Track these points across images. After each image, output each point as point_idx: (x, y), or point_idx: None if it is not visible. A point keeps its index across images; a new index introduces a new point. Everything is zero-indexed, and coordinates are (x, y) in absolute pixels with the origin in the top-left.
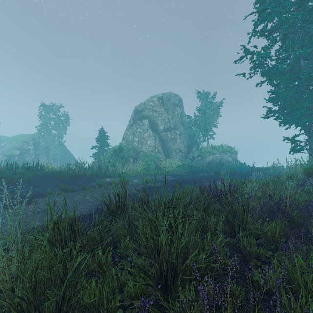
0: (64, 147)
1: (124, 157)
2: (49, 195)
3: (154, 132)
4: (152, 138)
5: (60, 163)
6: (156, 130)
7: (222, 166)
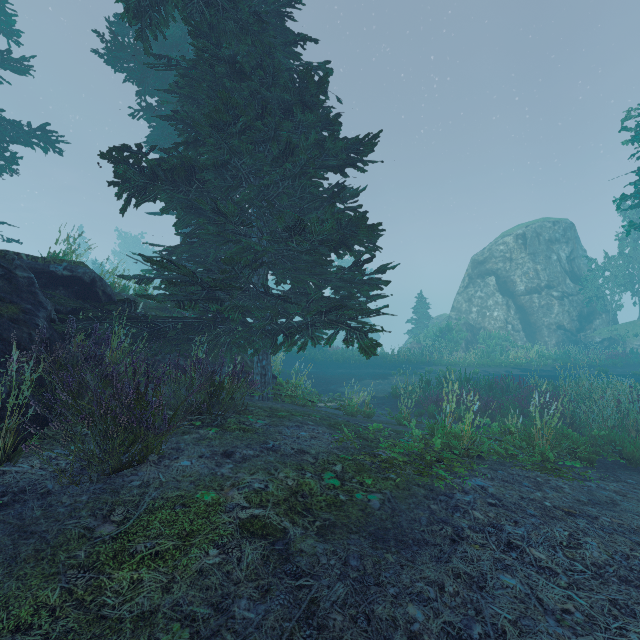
0: None
1: (453, 340)
2: (394, 375)
3: (506, 296)
4: (501, 307)
5: None
6: (511, 293)
7: None
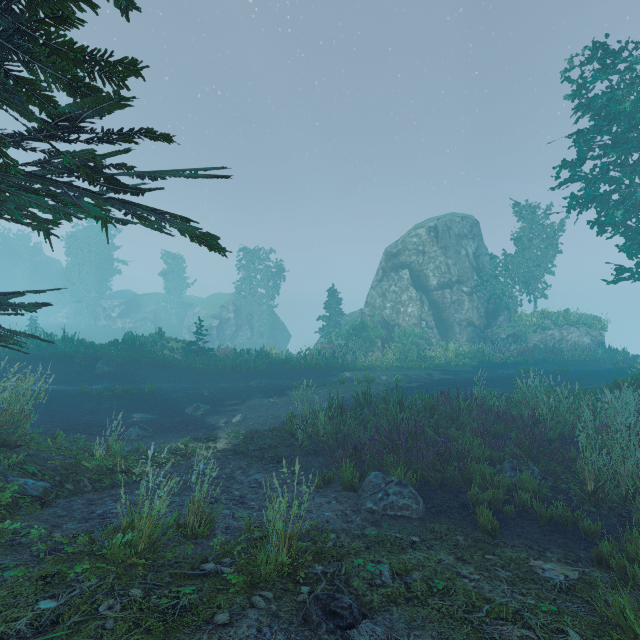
0: (274, 315)
1: (369, 338)
2: (295, 389)
3: (420, 291)
4: (415, 302)
5: (267, 338)
6: (424, 288)
7: (553, 357)
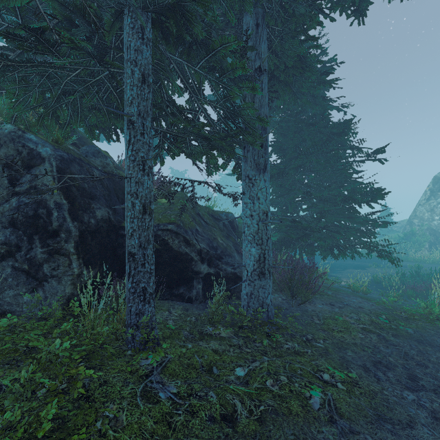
0: None
1: (417, 242)
2: (370, 267)
3: None
4: None
5: None
6: None
7: None
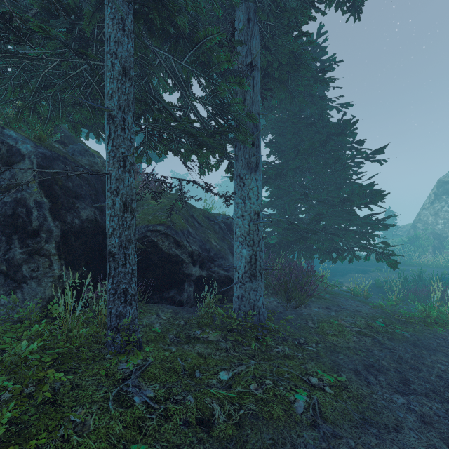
0: None
1: (421, 246)
2: (372, 271)
3: None
4: None
5: None
6: None
7: None
